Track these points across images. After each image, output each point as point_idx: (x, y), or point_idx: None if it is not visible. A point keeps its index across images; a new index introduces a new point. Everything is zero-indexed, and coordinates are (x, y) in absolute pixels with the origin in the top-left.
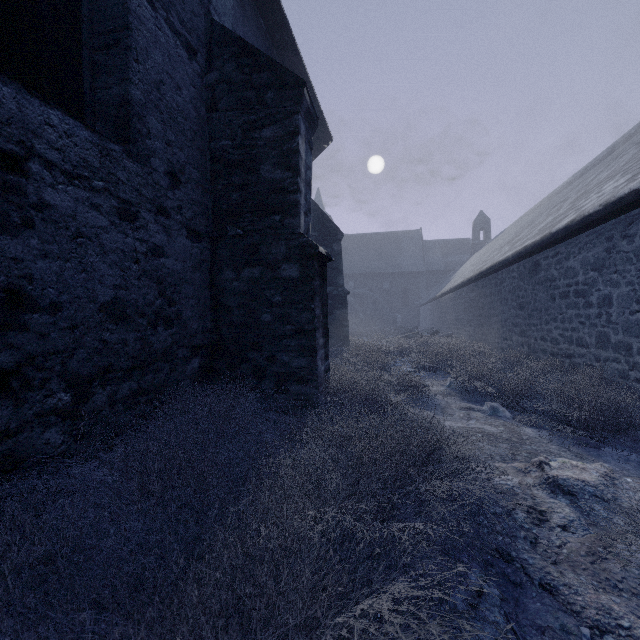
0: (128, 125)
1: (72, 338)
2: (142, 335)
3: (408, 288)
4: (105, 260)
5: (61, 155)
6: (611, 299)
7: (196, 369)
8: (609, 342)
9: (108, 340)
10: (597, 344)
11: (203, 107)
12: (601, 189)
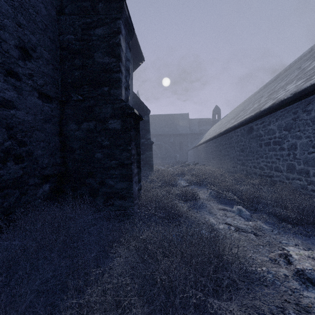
0: None
1: None
2: None
3: (182, 142)
4: None
5: None
6: (296, 146)
7: (47, 191)
8: (295, 169)
9: None
10: (287, 170)
11: (53, 10)
12: (285, 88)
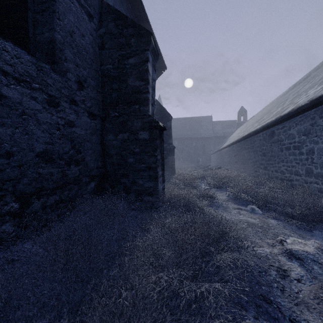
0: (53, 54)
1: (19, 172)
2: (62, 170)
3: (205, 145)
4: (40, 128)
5: (13, 68)
6: (313, 150)
7: (93, 188)
8: (312, 173)
9: (41, 173)
10: (306, 174)
11: (97, 47)
12: (307, 93)
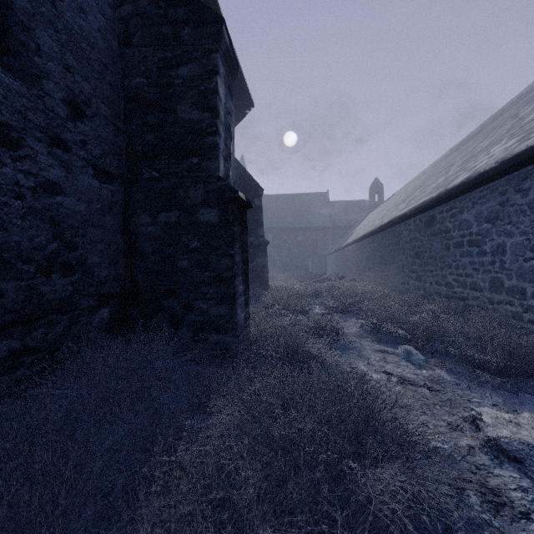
0: (6, 33)
1: None
2: (28, 284)
3: (317, 240)
4: None
5: None
6: (505, 248)
7: (106, 319)
8: (503, 286)
9: None
10: (491, 288)
11: (115, 41)
12: (489, 152)
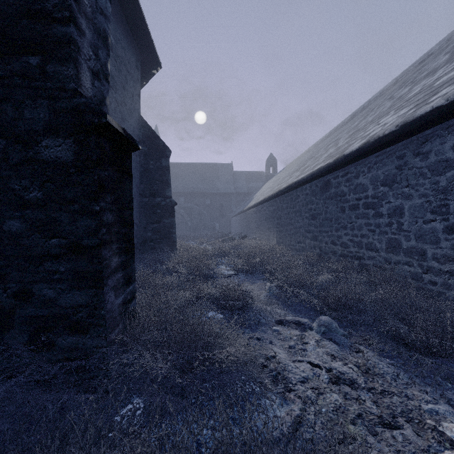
0: None
1: None
2: None
3: (223, 204)
4: None
5: None
6: (403, 210)
7: None
8: (400, 247)
9: None
10: (387, 249)
11: None
12: (379, 122)
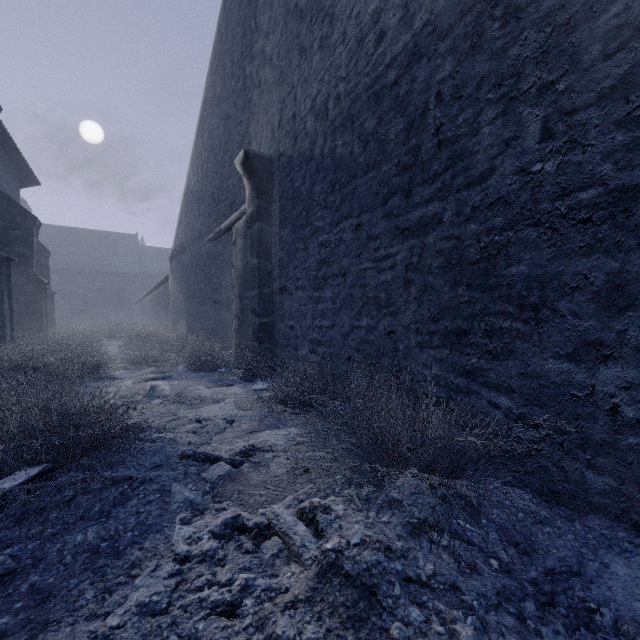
0: None
1: None
2: None
3: (123, 288)
4: None
5: None
6: None
7: None
8: None
9: None
10: None
11: None
12: None
